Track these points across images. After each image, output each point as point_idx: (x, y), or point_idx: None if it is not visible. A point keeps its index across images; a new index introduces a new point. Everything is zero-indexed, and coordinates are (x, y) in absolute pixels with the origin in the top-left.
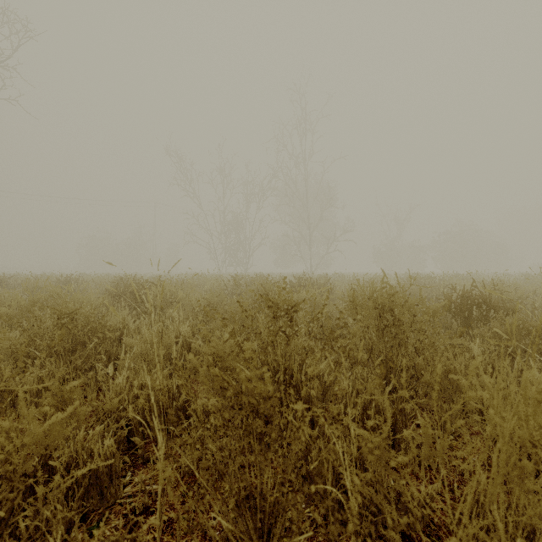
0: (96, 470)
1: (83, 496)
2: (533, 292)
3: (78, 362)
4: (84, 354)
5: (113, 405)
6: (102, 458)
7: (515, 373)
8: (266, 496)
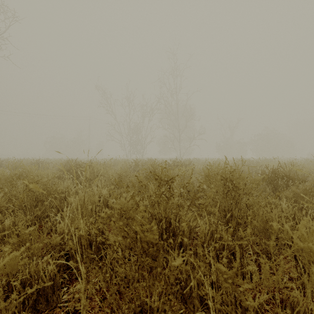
0: (44, 286)
1: (35, 303)
2: (312, 169)
3: (38, 213)
4: (42, 207)
5: (57, 241)
6: (47, 278)
7: (308, 220)
8: (153, 310)
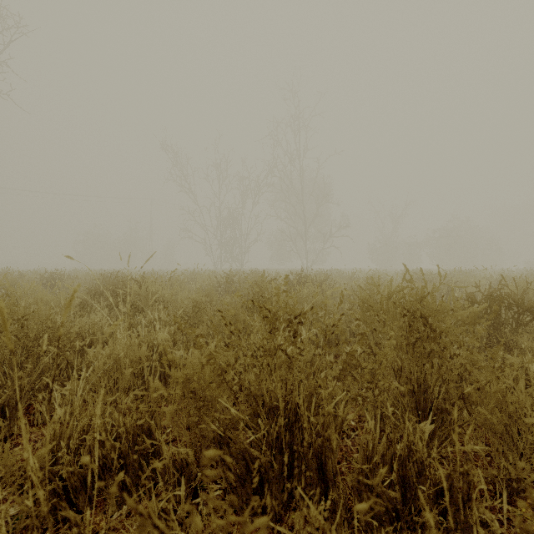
0: None
1: None
2: None
3: (22, 383)
4: (37, 369)
5: (38, 460)
6: None
7: None
8: None
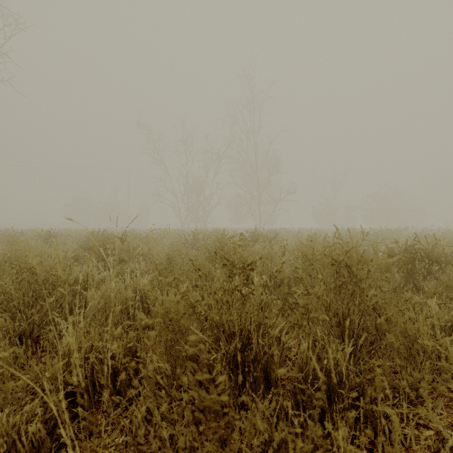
0: None
1: None
2: None
3: (34, 317)
4: (44, 307)
5: (55, 371)
6: (27, 448)
7: None
8: None
